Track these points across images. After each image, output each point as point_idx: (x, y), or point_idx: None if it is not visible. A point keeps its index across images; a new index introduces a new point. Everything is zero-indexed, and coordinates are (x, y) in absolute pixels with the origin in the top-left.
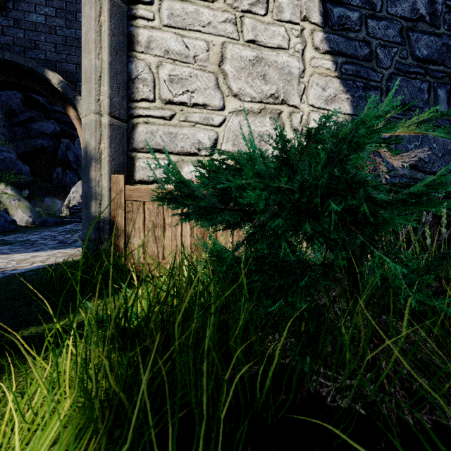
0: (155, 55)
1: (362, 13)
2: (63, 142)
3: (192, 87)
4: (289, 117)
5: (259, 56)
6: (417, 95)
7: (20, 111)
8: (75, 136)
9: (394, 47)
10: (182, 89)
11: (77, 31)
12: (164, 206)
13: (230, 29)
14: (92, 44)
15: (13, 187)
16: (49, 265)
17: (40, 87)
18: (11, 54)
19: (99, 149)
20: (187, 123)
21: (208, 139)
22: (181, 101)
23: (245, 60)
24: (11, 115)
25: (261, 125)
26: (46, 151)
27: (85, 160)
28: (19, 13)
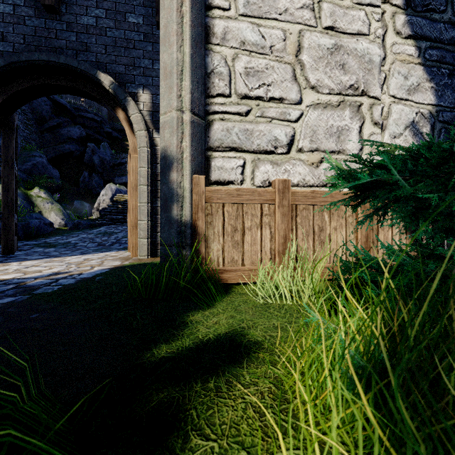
0: (231, 47)
1: None
2: (89, 146)
3: (268, 79)
4: (369, 109)
5: (338, 43)
6: None
7: (50, 117)
8: (99, 140)
9: None
10: (258, 82)
11: (126, 31)
12: (243, 208)
13: (308, 15)
14: (174, 36)
15: (45, 191)
16: (110, 269)
17: (91, 90)
18: (65, 57)
19: (180, 148)
20: (263, 119)
21: (284, 136)
22: (257, 96)
23: (323, 49)
24: (41, 121)
25: (339, 119)
26: (73, 155)
27: (165, 160)
28: (71, 16)
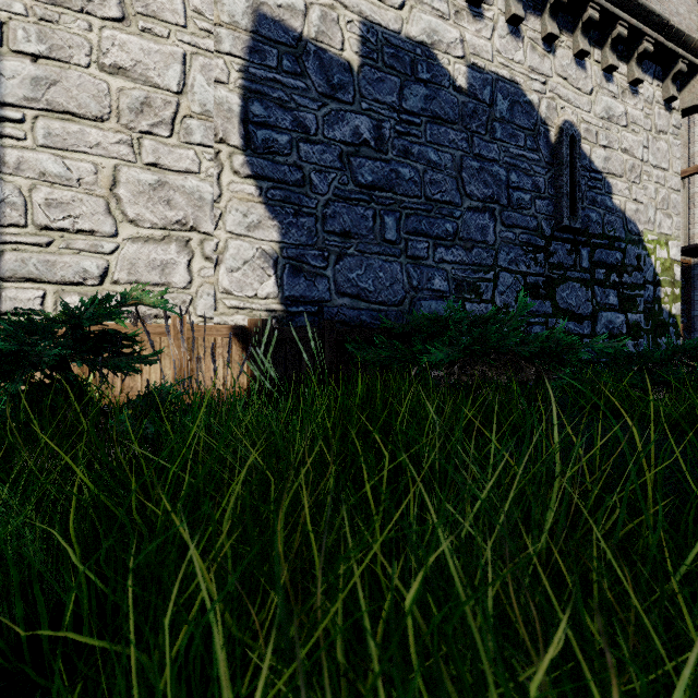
0: (27, 177)
1: (293, 136)
2: None
3: (76, 212)
4: (200, 245)
5: (162, 180)
6: (360, 222)
7: None
8: None
9: (332, 172)
10: (62, 214)
11: None
12: None
13: (125, 151)
14: None
15: None
16: None
17: None
18: None
19: None
20: (69, 251)
21: (96, 268)
22: (61, 227)
23: (144, 185)
24: None
25: (164, 253)
26: None
27: None
28: None
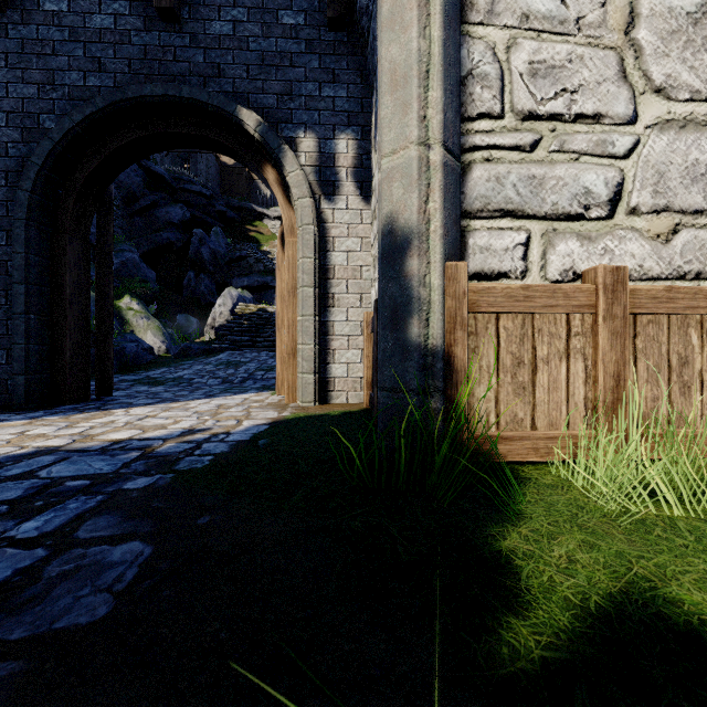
0: (503, 26)
1: None
2: (195, 234)
3: (573, 81)
4: None
5: None
6: None
7: (141, 194)
8: (209, 224)
9: None
10: (553, 87)
11: (279, 40)
12: (534, 322)
13: None
14: (413, 9)
15: (139, 301)
16: (269, 425)
17: (225, 138)
18: (190, 88)
19: (424, 212)
20: (562, 156)
21: (603, 186)
22: (552, 113)
23: (678, 16)
24: (131, 200)
25: None
26: (174, 248)
27: (392, 237)
28: (197, 24)
